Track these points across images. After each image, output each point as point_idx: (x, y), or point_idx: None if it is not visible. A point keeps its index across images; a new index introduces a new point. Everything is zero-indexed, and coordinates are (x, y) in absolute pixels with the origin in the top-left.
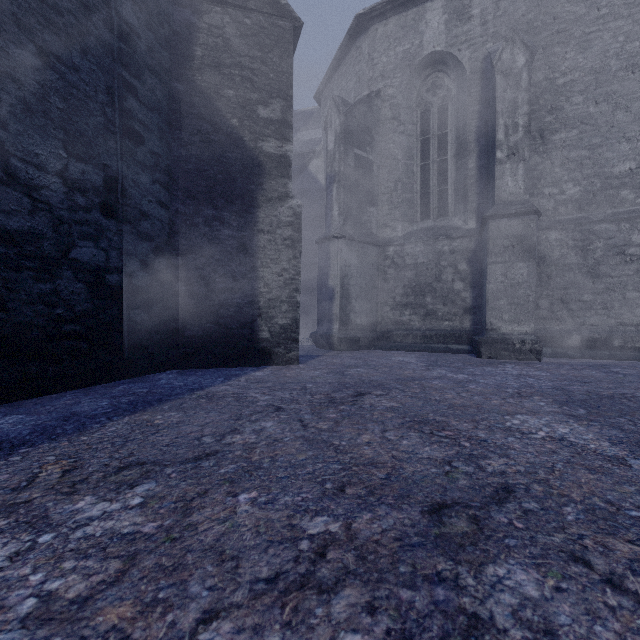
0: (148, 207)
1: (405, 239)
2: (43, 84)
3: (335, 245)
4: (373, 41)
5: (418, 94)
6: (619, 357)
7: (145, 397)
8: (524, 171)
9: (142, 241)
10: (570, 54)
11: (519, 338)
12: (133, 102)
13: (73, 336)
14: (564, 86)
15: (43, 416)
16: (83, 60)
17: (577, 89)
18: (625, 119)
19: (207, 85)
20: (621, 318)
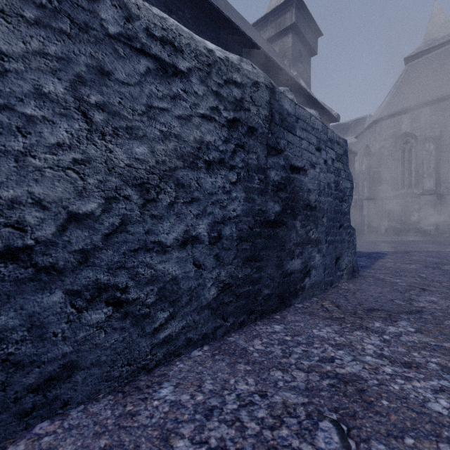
0: None
1: (393, 197)
2: None
3: (365, 202)
4: (380, 127)
5: (399, 145)
6: None
7: None
8: (433, 180)
9: None
10: None
11: (429, 230)
12: None
13: None
14: None
15: None
16: None
17: None
18: None
19: None
20: None
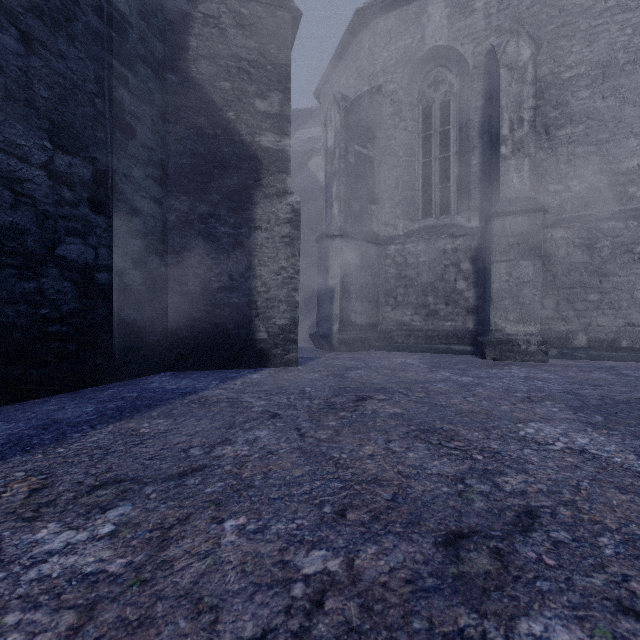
0: (140, 203)
1: (406, 237)
2: (26, 71)
3: (335, 244)
4: (374, 36)
5: (420, 90)
6: (627, 358)
7: (134, 402)
8: (529, 167)
9: (134, 238)
10: (576, 47)
11: (524, 339)
12: (124, 93)
13: (59, 337)
14: (570, 80)
15: (21, 424)
16: (70, 47)
17: (583, 83)
18: (633, 114)
19: (202, 77)
20: (629, 318)
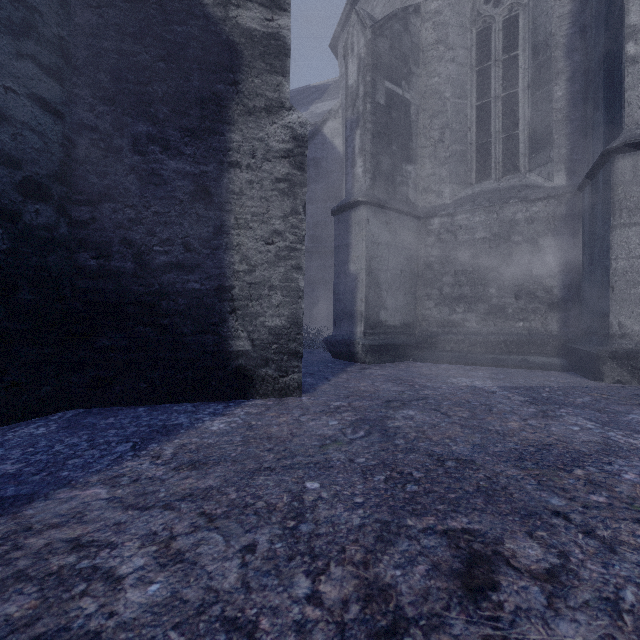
0: (4, 100)
1: (456, 207)
2: None
3: (359, 214)
4: None
5: (473, 7)
6: None
7: None
8: None
9: None
10: None
11: None
12: None
13: None
14: None
15: None
16: None
17: None
18: None
19: None
20: None
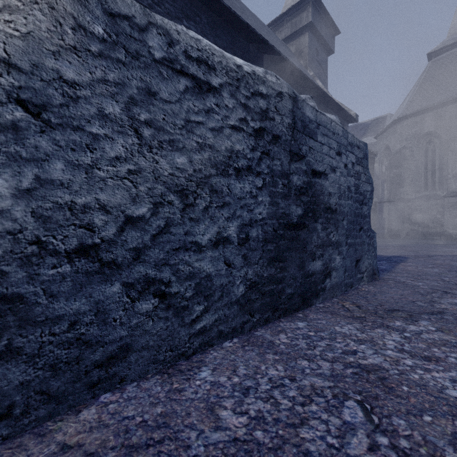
0: None
1: (415, 199)
2: None
3: (385, 204)
4: (401, 127)
5: (422, 145)
6: None
7: None
8: None
9: None
10: None
11: (455, 234)
12: None
13: None
14: None
15: None
16: None
17: None
18: None
19: None
20: None
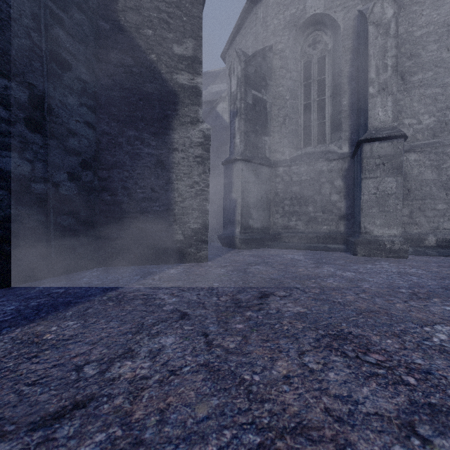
0: (75, 126)
1: (292, 161)
2: None
3: (237, 165)
4: (266, 8)
5: (302, 48)
6: None
7: (56, 299)
8: (392, 103)
9: (69, 155)
10: (426, 11)
11: (389, 239)
12: (60, 32)
13: None
14: (421, 37)
15: None
16: None
17: (432, 39)
18: None
19: (129, 25)
20: None
